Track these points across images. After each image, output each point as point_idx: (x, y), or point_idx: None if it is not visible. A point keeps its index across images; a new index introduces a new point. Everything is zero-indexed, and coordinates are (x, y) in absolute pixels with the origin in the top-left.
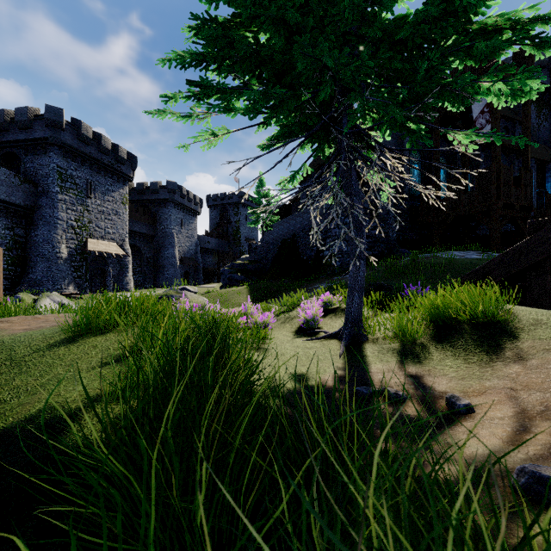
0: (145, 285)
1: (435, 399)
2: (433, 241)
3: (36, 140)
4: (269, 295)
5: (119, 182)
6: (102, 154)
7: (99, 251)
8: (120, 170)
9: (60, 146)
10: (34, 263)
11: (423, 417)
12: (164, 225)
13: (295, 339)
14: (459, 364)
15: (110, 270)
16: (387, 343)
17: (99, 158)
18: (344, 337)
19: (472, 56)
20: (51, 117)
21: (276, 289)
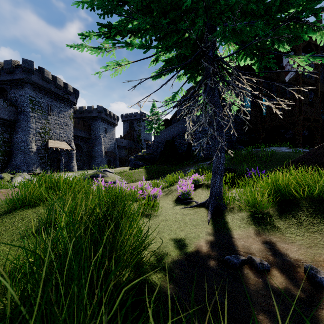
0: (84, 168)
1: (293, 267)
2: (259, 141)
3: (17, 80)
4: (158, 174)
5: (68, 105)
6: (57, 89)
7: (55, 147)
8: (68, 98)
9: (31, 84)
10: (15, 155)
11: (291, 291)
12: (95, 131)
13: (175, 207)
14: (303, 233)
15: (62, 159)
16: (242, 212)
17: (55, 91)
18: (210, 207)
19: None
20: (25, 66)
21: (162, 171)
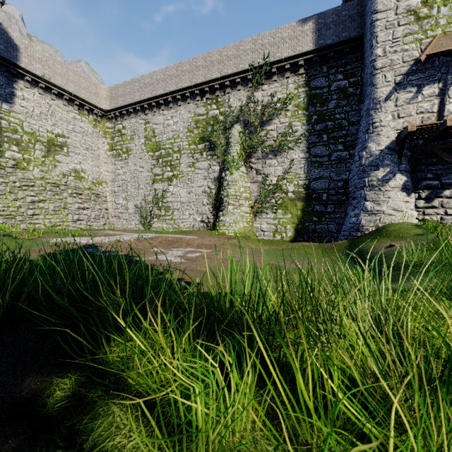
0: None
1: None
2: None
3: None
4: None
5: None
6: None
7: None
8: None
9: None
10: None
11: None
12: None
13: None
14: None
15: None
16: None
17: None
18: None
19: None
20: None
21: None
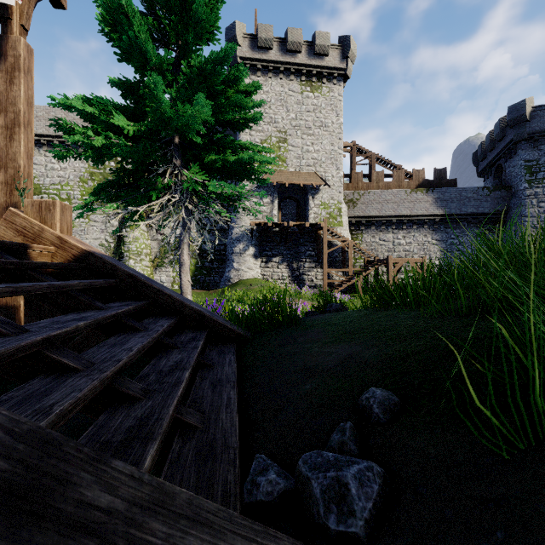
0: None
1: None
2: None
3: (507, 145)
4: None
5: None
6: None
7: None
8: None
9: (527, 139)
10: None
11: None
12: None
13: None
14: None
15: None
16: None
17: None
18: None
19: (105, 160)
20: (512, 117)
21: None
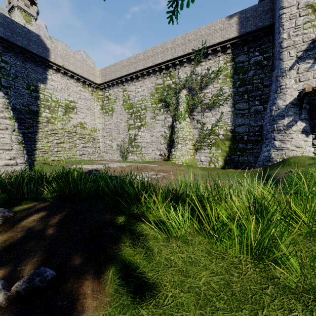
0: None
1: None
2: None
3: None
4: None
5: None
6: None
7: None
8: None
9: None
10: None
11: None
12: None
13: None
14: None
15: None
16: None
17: None
18: None
19: None
20: None
21: None
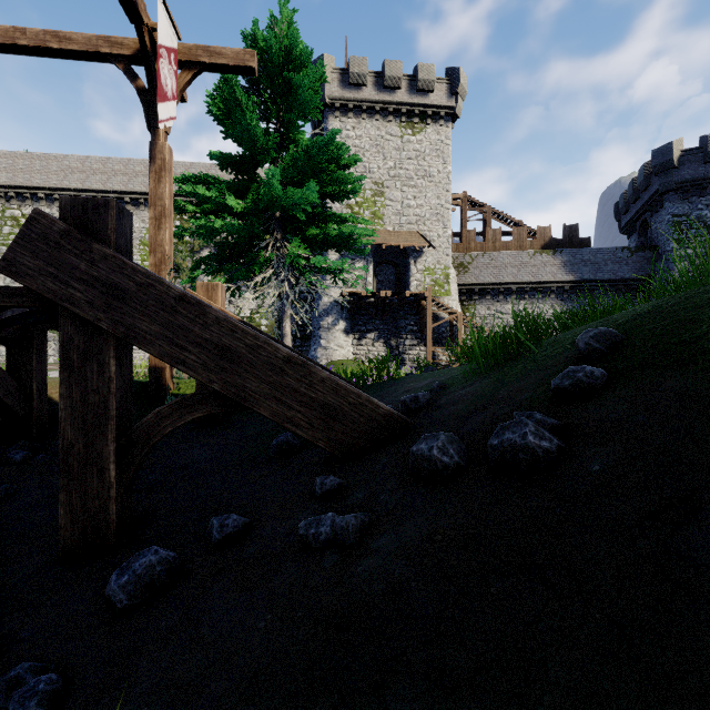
0: None
1: None
2: None
3: (653, 196)
4: None
5: None
6: None
7: None
8: None
9: (675, 189)
10: None
11: None
12: None
13: None
14: None
15: None
16: None
17: None
18: None
19: (214, 237)
20: (657, 162)
21: None
